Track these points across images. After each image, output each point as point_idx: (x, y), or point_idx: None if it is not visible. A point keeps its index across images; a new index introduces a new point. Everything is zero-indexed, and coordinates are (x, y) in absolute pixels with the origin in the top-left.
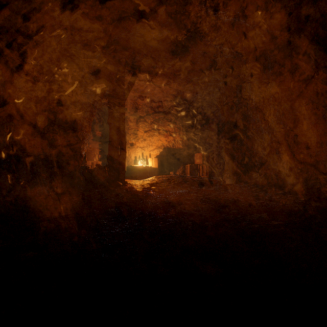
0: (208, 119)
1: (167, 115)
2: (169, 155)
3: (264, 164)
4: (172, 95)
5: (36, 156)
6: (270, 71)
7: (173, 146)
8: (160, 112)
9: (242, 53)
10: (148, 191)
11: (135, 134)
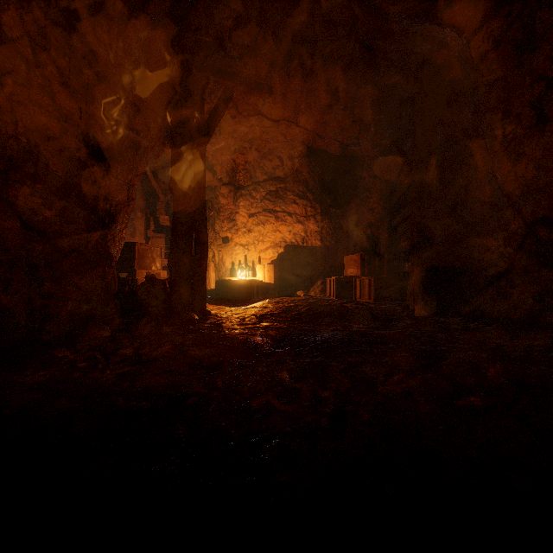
0: (371, 191)
1: (291, 184)
2: (296, 259)
3: (506, 274)
4: (301, 143)
5: None
6: (541, 51)
7: (304, 242)
8: (279, 178)
9: (462, 25)
10: (252, 335)
11: (232, 219)
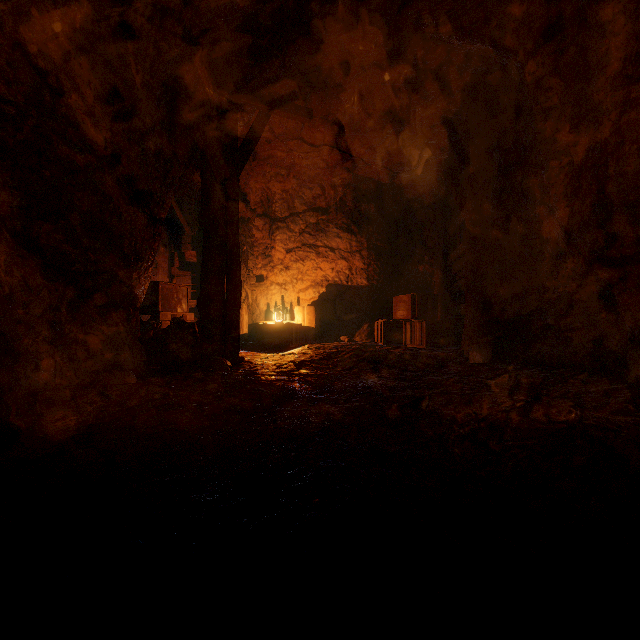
0: (423, 224)
1: (334, 215)
2: (340, 299)
3: (565, 317)
4: (345, 170)
5: (6, 293)
6: (595, 80)
7: (349, 281)
8: (320, 209)
9: (516, 49)
10: (290, 381)
11: (267, 255)
